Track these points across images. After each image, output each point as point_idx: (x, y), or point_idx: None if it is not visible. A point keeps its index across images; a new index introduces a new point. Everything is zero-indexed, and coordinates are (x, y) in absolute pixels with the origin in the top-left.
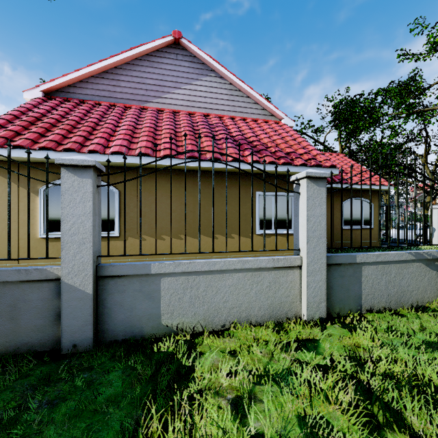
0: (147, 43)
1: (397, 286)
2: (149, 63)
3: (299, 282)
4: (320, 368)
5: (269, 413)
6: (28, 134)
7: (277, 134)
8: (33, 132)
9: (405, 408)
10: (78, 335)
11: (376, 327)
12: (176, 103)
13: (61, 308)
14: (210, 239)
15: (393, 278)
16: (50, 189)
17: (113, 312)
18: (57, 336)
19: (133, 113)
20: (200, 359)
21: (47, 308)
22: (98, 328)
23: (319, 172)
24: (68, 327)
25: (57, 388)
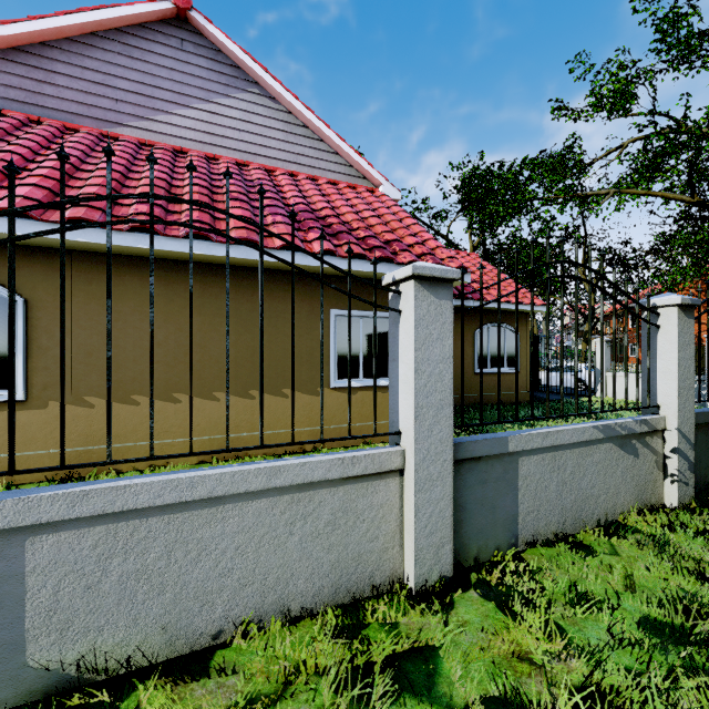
0: (116, 5)
1: (575, 490)
2: (122, 48)
3: (399, 505)
4: None
5: None
6: None
7: (370, 208)
8: None
9: None
10: None
11: (552, 596)
12: (182, 135)
13: None
14: (239, 399)
15: (570, 476)
16: None
17: None
18: None
19: (78, 140)
20: None
21: None
22: None
23: (440, 268)
24: None
25: None
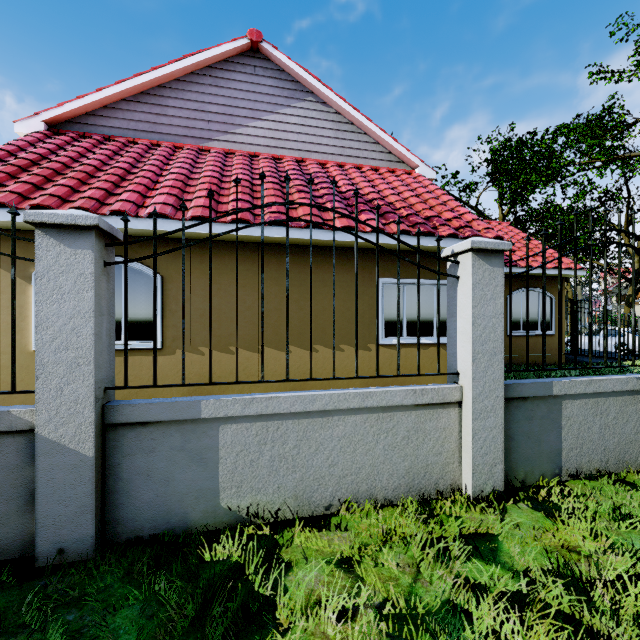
0: (209, 49)
1: (618, 434)
2: (212, 81)
3: (457, 430)
4: (509, 599)
5: None
6: (14, 185)
7: (410, 189)
8: (24, 182)
9: None
10: (67, 532)
11: (596, 511)
12: (254, 142)
13: (35, 485)
14: (306, 352)
15: (613, 421)
16: None
17: (133, 487)
18: (31, 532)
19: (186, 155)
20: (288, 578)
21: (12, 483)
22: (107, 516)
23: (493, 242)
24: (48, 518)
25: None
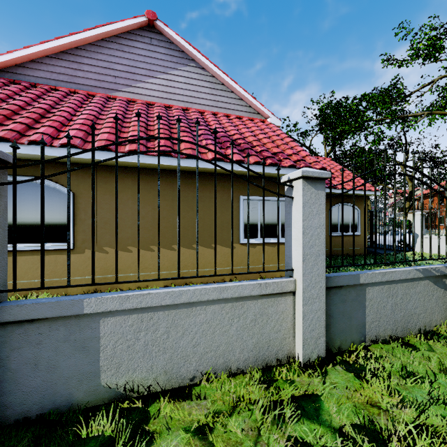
0: (115, 22)
1: (404, 309)
2: (118, 46)
3: (292, 313)
4: None
5: None
6: None
7: (263, 133)
8: None
9: None
10: None
11: (390, 371)
12: (151, 94)
13: None
14: (187, 250)
15: (400, 300)
16: None
17: (21, 375)
18: None
19: (96, 101)
20: None
21: None
22: None
23: (318, 171)
24: None
25: None
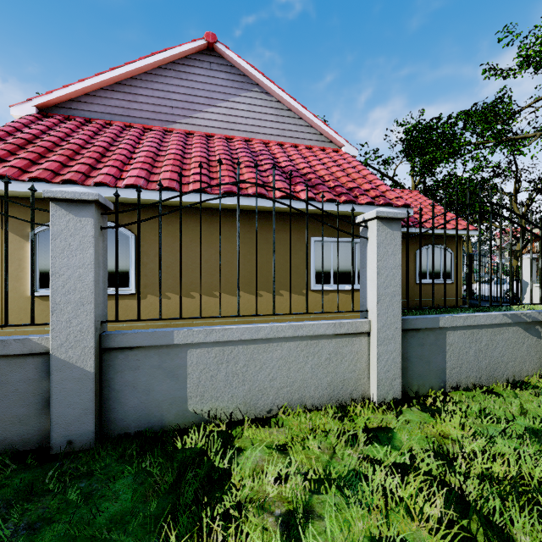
0: (172, 48)
1: (489, 356)
2: (175, 74)
3: (367, 353)
4: (397, 468)
5: (332, 535)
6: (15, 161)
7: (337, 165)
8: (22, 158)
9: (511, 523)
10: (74, 428)
11: (466, 410)
12: (210, 125)
13: (51, 393)
14: (253, 296)
15: (485, 347)
16: (44, 232)
17: (123, 396)
18: (46, 429)
19: (154, 136)
20: (239, 458)
21: (32, 393)
22: (103, 417)
23: (393, 212)
24: (60, 417)
25: (42, 504)
